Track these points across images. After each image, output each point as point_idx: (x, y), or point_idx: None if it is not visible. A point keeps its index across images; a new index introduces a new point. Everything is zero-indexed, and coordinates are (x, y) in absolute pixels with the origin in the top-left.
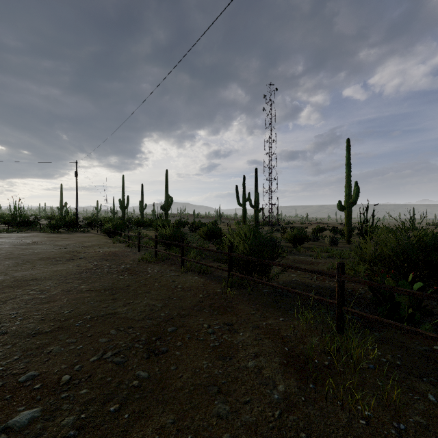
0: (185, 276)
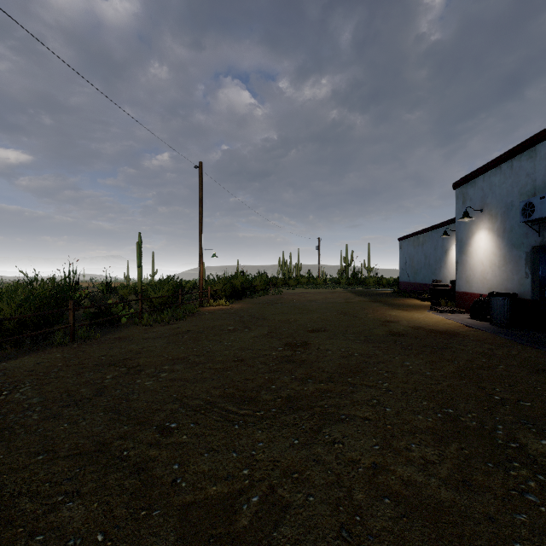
0: (2, 367)
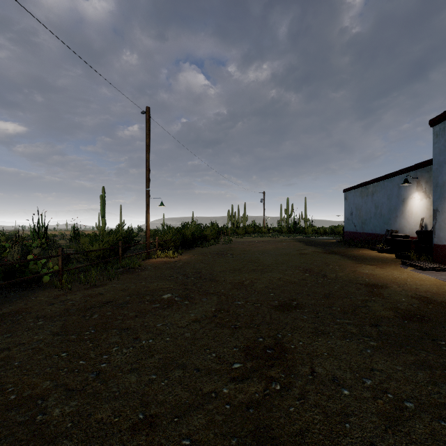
0: None
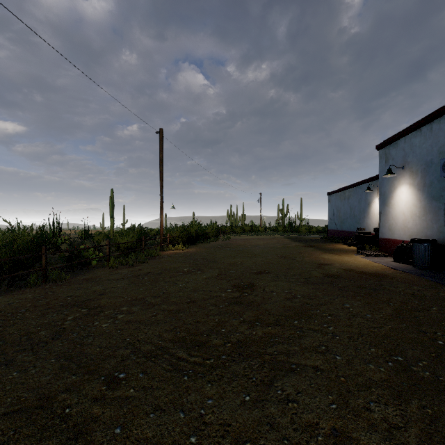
0: None
